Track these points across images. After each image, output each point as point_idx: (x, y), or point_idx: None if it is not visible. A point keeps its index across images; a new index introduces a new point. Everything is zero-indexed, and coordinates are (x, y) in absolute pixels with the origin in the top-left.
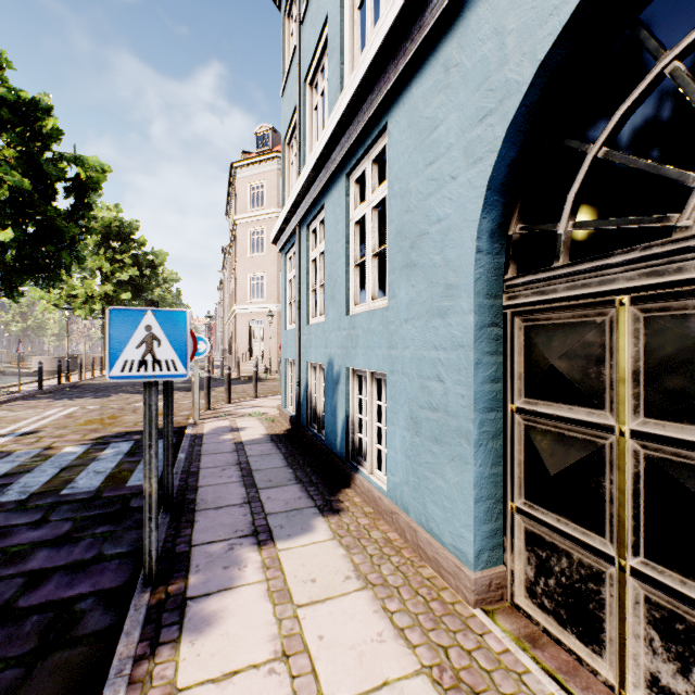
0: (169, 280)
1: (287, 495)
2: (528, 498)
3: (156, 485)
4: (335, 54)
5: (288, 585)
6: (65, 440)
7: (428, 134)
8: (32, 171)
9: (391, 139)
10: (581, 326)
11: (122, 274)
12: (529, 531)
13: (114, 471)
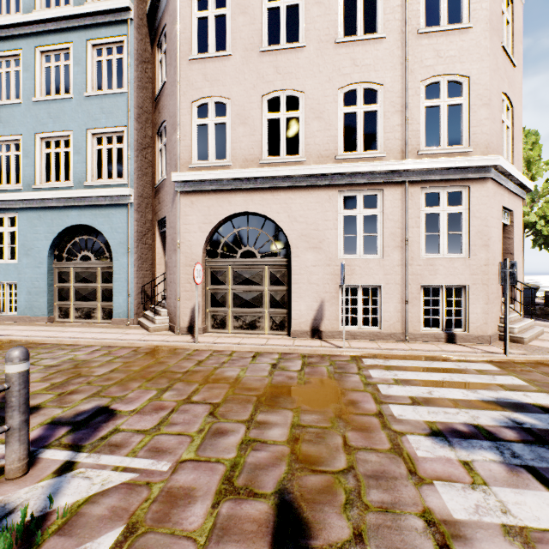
0: None
1: None
2: (59, 301)
3: None
4: None
5: None
6: None
7: (35, 226)
8: None
9: (20, 219)
10: (67, 271)
11: None
12: (59, 306)
13: None
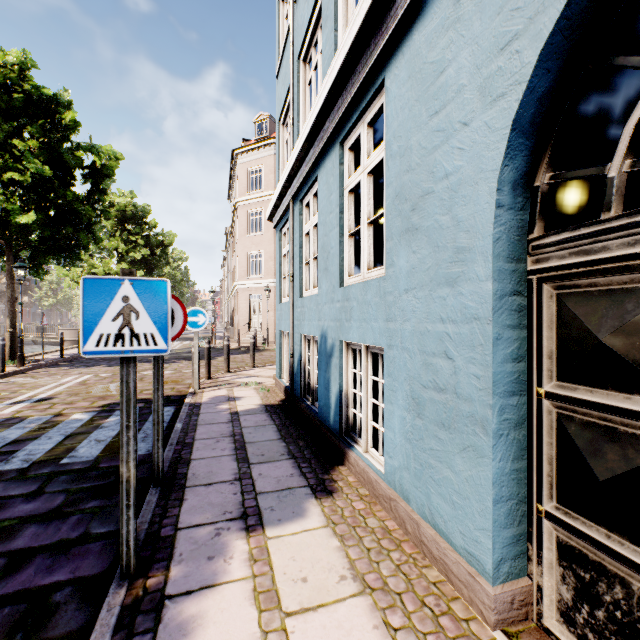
0: (178, 259)
1: (279, 472)
2: (562, 503)
3: (135, 470)
4: (328, 22)
5: (276, 585)
6: (75, 407)
7: (433, 80)
8: (52, 159)
9: (389, 95)
10: None
11: (135, 253)
12: (564, 543)
13: (114, 440)
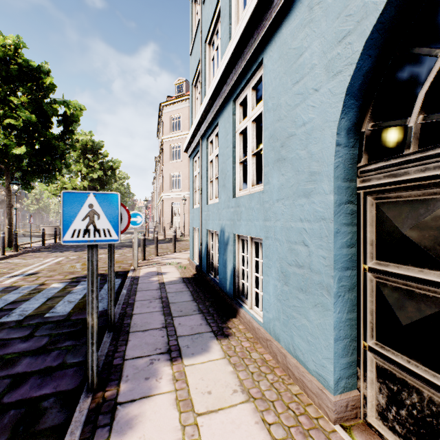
0: (123, 178)
1: (192, 322)
2: (379, 340)
3: (97, 319)
4: (225, 19)
5: (190, 396)
6: (53, 279)
7: (295, 60)
8: (37, 110)
9: (266, 69)
10: (432, 202)
11: (93, 174)
12: (380, 367)
13: (80, 301)
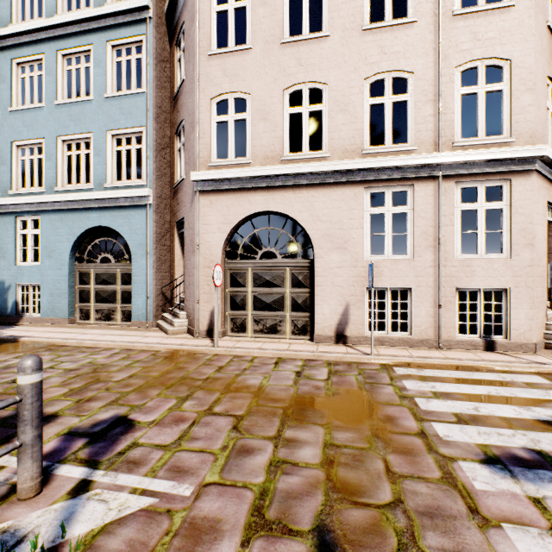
0: None
1: None
2: (80, 303)
3: None
4: (6, 166)
5: (20, 330)
6: None
7: (57, 229)
8: None
9: (43, 221)
10: (88, 273)
11: None
12: (80, 308)
13: None
